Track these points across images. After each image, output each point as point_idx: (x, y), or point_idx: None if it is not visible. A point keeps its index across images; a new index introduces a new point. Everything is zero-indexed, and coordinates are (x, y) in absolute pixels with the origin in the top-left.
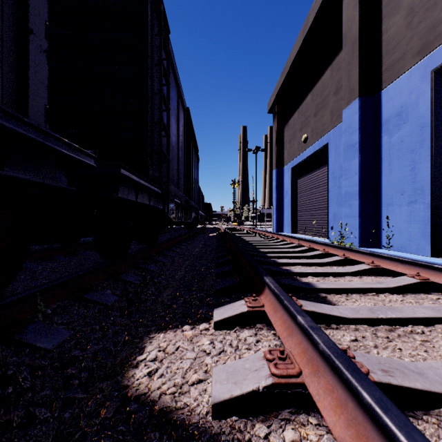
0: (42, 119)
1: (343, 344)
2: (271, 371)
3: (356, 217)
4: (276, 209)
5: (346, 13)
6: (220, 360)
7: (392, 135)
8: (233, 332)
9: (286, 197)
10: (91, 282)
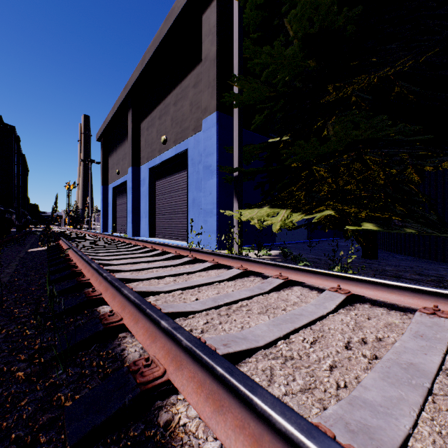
0: None
1: None
2: (56, 243)
3: (131, 222)
4: (103, 215)
5: (129, 121)
6: None
7: (143, 187)
8: None
9: (110, 207)
10: None
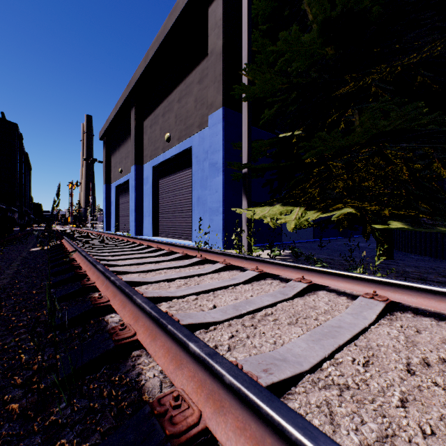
0: None
1: None
2: (59, 242)
3: (134, 221)
4: (106, 214)
5: (132, 119)
6: None
7: (146, 186)
8: None
9: (113, 206)
10: None
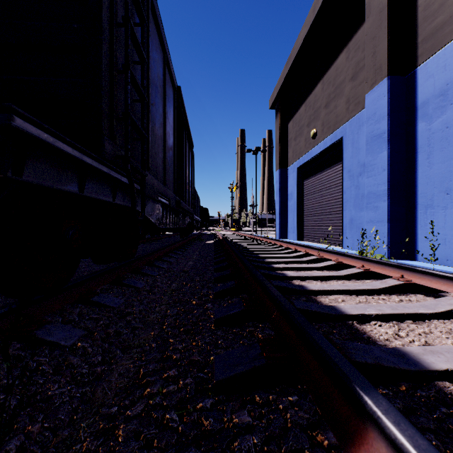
0: None
1: None
2: None
3: (383, 222)
4: (280, 214)
5: None
6: None
7: (433, 120)
8: None
9: (291, 201)
10: None
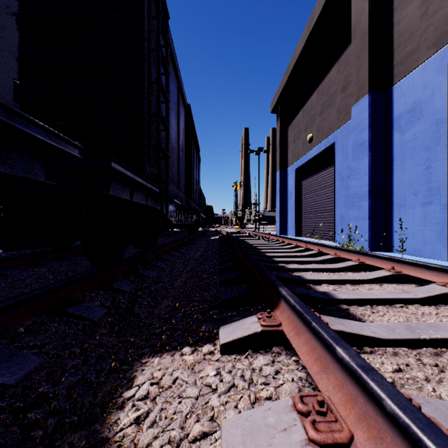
0: (10, 97)
1: (385, 376)
2: (309, 436)
3: (365, 219)
4: (280, 211)
5: (355, 5)
6: (230, 401)
7: (405, 132)
8: (245, 358)
9: (291, 199)
10: (77, 292)
